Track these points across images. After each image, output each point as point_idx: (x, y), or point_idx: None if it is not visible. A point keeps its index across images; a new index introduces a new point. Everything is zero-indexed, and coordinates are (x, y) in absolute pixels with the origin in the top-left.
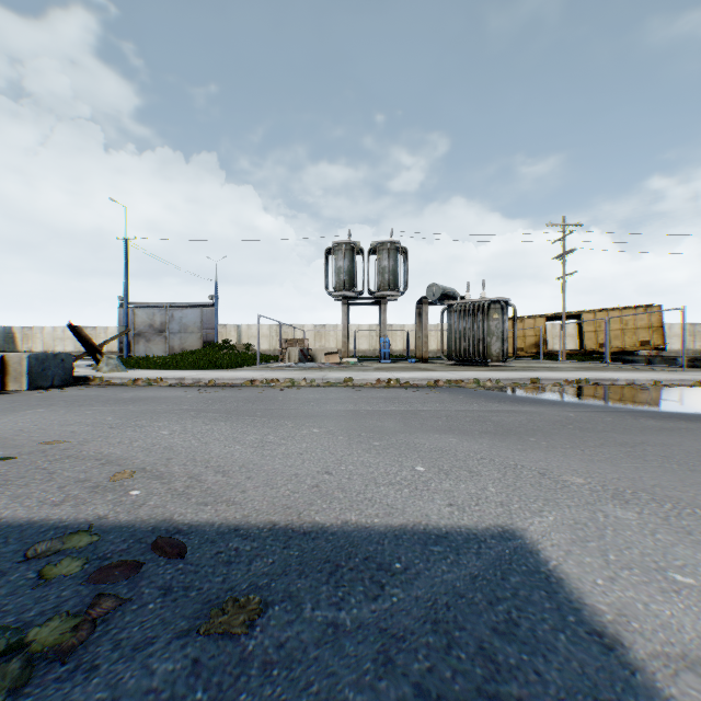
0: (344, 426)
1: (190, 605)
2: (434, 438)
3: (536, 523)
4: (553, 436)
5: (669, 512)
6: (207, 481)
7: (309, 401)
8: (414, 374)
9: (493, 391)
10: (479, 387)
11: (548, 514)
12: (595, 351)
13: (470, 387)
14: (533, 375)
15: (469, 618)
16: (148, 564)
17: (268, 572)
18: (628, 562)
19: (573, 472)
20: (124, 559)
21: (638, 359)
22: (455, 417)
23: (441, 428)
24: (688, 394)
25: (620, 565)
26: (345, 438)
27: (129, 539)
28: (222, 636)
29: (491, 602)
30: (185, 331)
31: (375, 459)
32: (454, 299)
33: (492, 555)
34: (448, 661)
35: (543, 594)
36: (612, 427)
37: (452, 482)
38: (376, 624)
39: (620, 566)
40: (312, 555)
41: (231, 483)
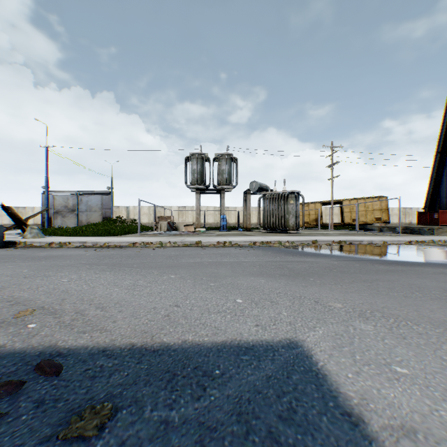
0: (192, 273)
1: (56, 414)
2: (250, 280)
3: (311, 335)
4: (324, 277)
5: (393, 324)
6: (89, 315)
7: (171, 256)
8: (241, 238)
9: (289, 248)
10: (281, 246)
11: (319, 329)
12: (350, 223)
13: (275, 246)
14: (314, 238)
15: (263, 409)
16: (29, 382)
17: (123, 383)
18: (368, 360)
19: (335, 300)
20: (11, 379)
21: (374, 228)
22: (264, 266)
23: (255, 273)
24: (402, 249)
25: (363, 363)
26: (192, 281)
27: (19, 362)
28: (77, 439)
29: (279, 396)
30: (90, 210)
31: (210, 295)
32: (266, 191)
33: (282, 360)
34: (246, 444)
35: (314, 387)
36: (359, 270)
37: (259, 309)
38: (196, 419)
39: (363, 363)
40: (157, 368)
41: (107, 316)
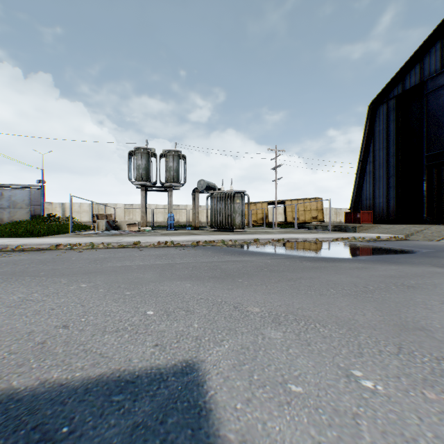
0: (111, 280)
1: None
2: (175, 285)
3: (214, 352)
4: (254, 277)
5: (302, 328)
6: None
7: (97, 260)
8: (185, 237)
9: (231, 247)
10: (224, 245)
11: (226, 342)
12: (292, 222)
13: (218, 245)
14: (256, 236)
15: None
16: None
17: None
18: (265, 379)
19: (256, 303)
20: None
21: (311, 227)
22: (198, 267)
23: (185, 276)
24: (330, 246)
25: (259, 384)
26: (105, 290)
27: None
28: None
29: None
30: (15, 206)
31: (118, 308)
32: (214, 190)
33: (164, 395)
34: None
35: (189, 433)
36: (288, 268)
37: (169, 322)
38: None
39: (259, 385)
40: None
41: None
